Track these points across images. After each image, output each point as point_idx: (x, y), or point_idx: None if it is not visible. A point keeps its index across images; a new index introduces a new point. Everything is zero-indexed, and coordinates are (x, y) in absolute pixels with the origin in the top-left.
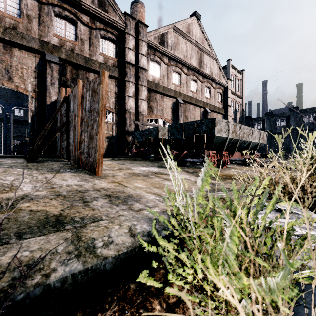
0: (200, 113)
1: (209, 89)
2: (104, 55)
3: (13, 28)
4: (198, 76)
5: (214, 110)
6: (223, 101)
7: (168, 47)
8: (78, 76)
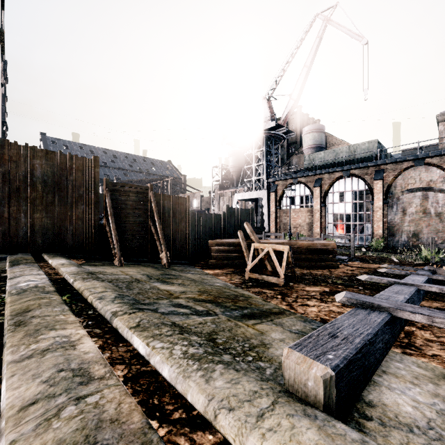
0: None
1: None
2: None
3: None
4: None
5: None
6: None
7: None
8: None
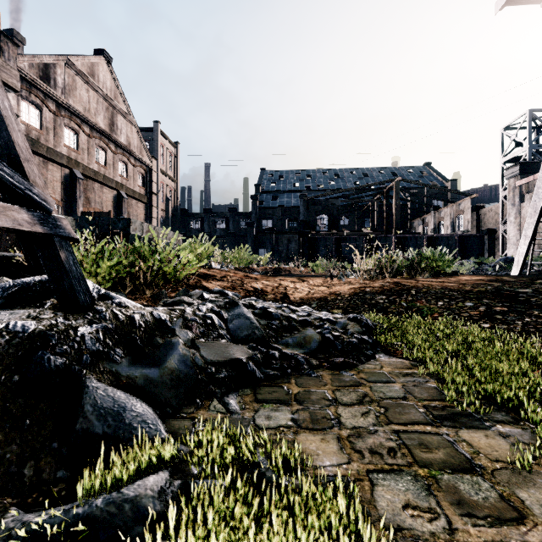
0: (111, 197)
1: (126, 165)
2: None
3: None
4: (108, 143)
5: (133, 196)
6: (146, 185)
7: (56, 87)
8: None
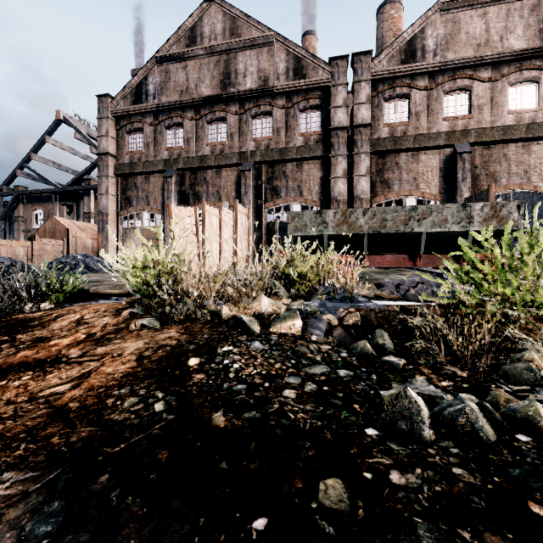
0: None
1: None
2: (304, 134)
3: (221, 152)
4: (539, 65)
5: None
6: None
7: (425, 55)
8: (274, 174)
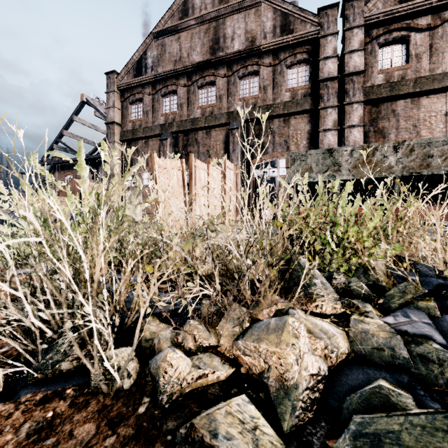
0: None
1: None
2: (291, 89)
3: (211, 114)
4: None
5: None
6: None
7: None
8: (261, 130)
